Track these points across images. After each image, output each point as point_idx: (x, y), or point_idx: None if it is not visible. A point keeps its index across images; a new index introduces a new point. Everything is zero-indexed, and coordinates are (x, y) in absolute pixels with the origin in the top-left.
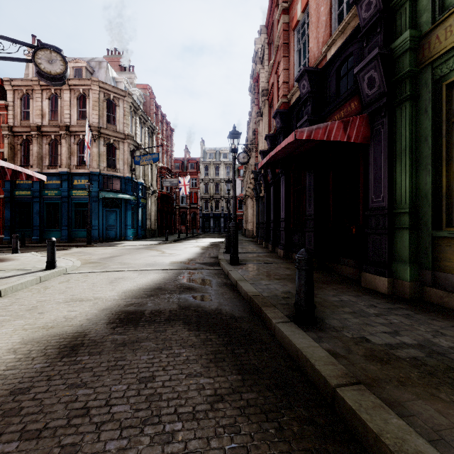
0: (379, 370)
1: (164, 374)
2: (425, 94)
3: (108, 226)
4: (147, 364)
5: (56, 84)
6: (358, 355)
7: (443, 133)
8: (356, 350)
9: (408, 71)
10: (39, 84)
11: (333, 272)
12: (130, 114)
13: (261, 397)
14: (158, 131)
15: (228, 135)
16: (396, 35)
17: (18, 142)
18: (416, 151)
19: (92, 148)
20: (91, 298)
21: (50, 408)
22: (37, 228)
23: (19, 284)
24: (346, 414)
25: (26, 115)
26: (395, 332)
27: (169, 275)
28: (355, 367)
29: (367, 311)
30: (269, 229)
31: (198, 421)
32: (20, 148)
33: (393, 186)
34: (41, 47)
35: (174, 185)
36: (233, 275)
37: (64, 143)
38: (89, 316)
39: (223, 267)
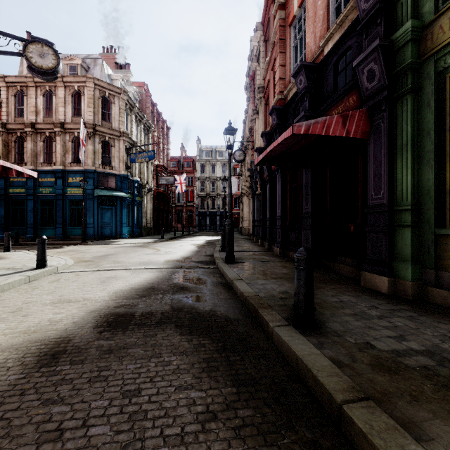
0: (388, 382)
1: (151, 386)
2: (428, 87)
3: (104, 224)
4: (134, 375)
5: (48, 78)
6: (364, 363)
7: (446, 127)
8: (361, 358)
9: (410, 63)
10: (33, 81)
11: (331, 270)
12: (125, 112)
13: (258, 414)
14: (154, 129)
15: (224, 132)
16: (397, 26)
17: (12, 140)
18: (418, 146)
19: (87, 145)
20: (80, 299)
21: (18, 430)
22: (32, 225)
23: (6, 284)
24: (355, 436)
25: (20, 112)
26: (401, 336)
27: (163, 274)
28: (361, 378)
29: (369, 312)
30: (265, 227)
31: (187, 445)
32: (14, 145)
33: (393, 183)
34: (32, 40)
35: (170, 183)
36: (229, 274)
37: (58, 140)
38: (75, 318)
39: (218, 265)
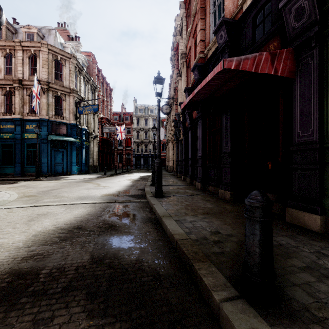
0: None
1: None
2: None
3: (56, 163)
4: None
5: None
6: None
7: None
8: None
9: None
10: None
11: None
12: (75, 73)
13: None
14: (99, 89)
15: (153, 80)
16: None
17: None
18: None
19: (42, 99)
20: None
21: None
22: None
23: None
24: None
25: None
26: None
27: (96, 210)
28: None
29: (323, 264)
30: (187, 165)
31: None
32: None
33: (323, 120)
34: None
35: (112, 131)
36: (158, 210)
37: (17, 94)
38: None
39: (148, 199)
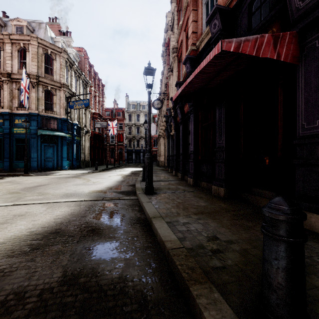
0: None
1: None
2: None
3: (46, 158)
4: None
5: None
6: None
7: None
8: None
9: None
10: None
11: (245, 201)
12: (66, 68)
13: None
14: (91, 85)
15: (144, 71)
16: None
17: None
18: None
19: (31, 93)
20: None
21: None
22: None
23: None
24: None
25: None
26: None
27: (80, 209)
28: None
29: None
30: (179, 160)
31: None
32: None
33: None
34: None
35: (104, 127)
36: (148, 209)
37: (5, 88)
38: None
39: (138, 196)
